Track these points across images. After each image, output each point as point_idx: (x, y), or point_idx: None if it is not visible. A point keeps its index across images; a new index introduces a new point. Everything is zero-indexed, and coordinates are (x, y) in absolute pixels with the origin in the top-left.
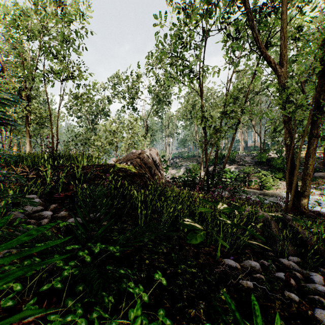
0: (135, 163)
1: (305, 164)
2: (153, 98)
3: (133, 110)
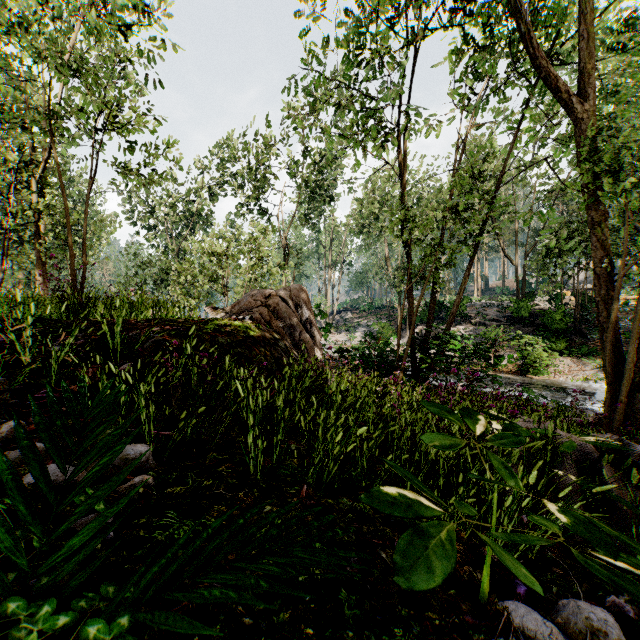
0: (258, 317)
1: None
2: (299, 189)
3: (260, 213)
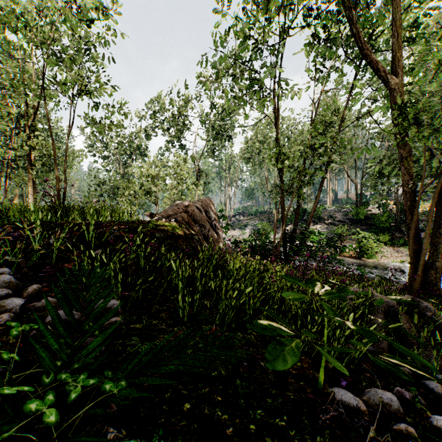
0: (181, 219)
1: (436, 220)
2: (207, 131)
3: (180, 148)
